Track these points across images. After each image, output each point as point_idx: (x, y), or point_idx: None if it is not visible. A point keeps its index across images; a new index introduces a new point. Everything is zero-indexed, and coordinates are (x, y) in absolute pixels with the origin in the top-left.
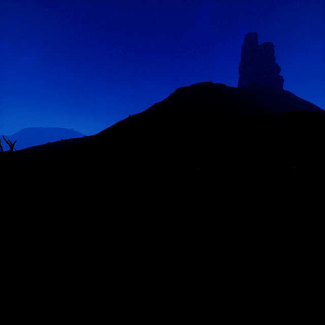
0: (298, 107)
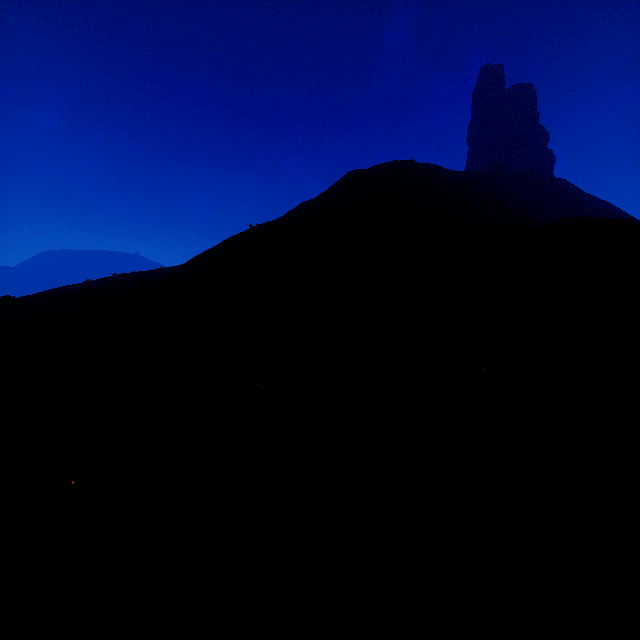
0: (584, 212)
